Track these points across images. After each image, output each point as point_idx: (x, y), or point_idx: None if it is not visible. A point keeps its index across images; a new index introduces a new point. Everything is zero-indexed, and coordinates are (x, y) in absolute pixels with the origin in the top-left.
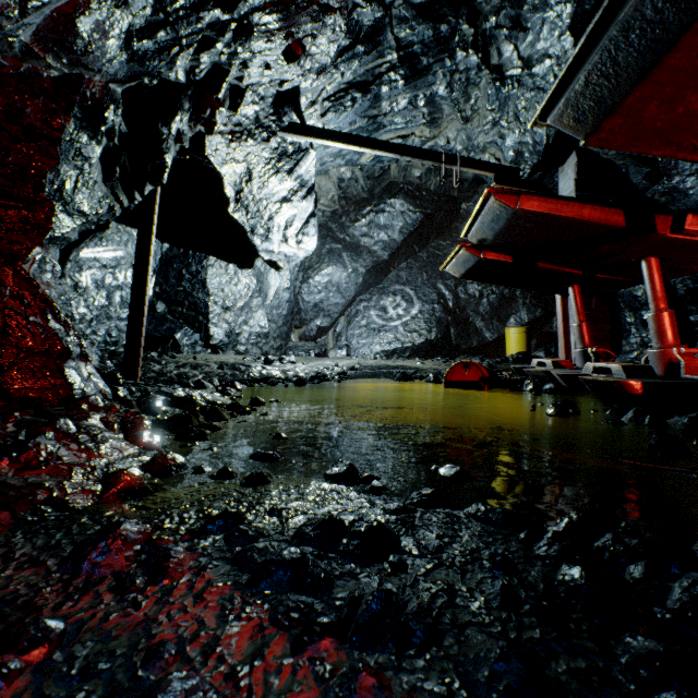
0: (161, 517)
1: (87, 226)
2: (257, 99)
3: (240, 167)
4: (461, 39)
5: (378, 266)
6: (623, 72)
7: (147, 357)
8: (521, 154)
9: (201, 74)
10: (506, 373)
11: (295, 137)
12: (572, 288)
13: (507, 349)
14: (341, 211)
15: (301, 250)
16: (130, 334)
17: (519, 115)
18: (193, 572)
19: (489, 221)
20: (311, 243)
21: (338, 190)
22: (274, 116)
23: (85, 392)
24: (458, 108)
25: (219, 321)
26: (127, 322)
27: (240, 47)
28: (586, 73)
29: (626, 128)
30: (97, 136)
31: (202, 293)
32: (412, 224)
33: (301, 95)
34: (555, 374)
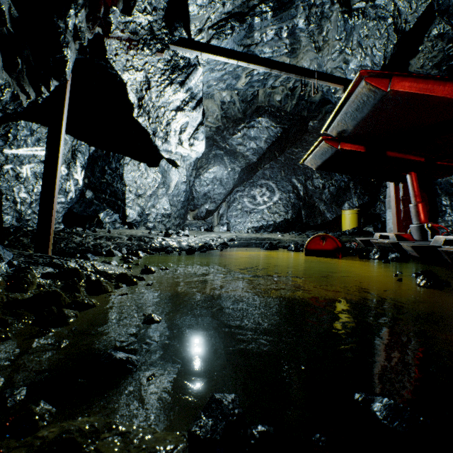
0: None
1: None
2: (150, 9)
3: (139, 75)
4: None
5: (250, 166)
6: None
7: (73, 231)
8: None
9: None
10: (352, 244)
11: (184, 51)
12: (409, 175)
13: (343, 226)
14: (223, 127)
15: (193, 151)
16: (42, 211)
17: (362, 42)
18: None
19: (353, 111)
20: (200, 147)
21: (221, 111)
22: (166, 29)
23: None
24: (313, 39)
25: (133, 205)
26: (61, 205)
27: None
28: None
29: None
30: None
31: (120, 184)
32: (274, 135)
33: (191, 22)
34: (407, 246)
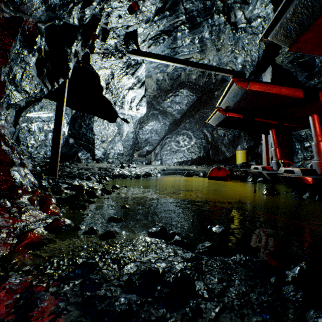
0: (46, 264)
1: (30, 99)
2: (116, 36)
3: (108, 71)
4: (217, 9)
5: (175, 121)
6: (317, 3)
7: (64, 164)
8: (245, 66)
9: (86, 21)
10: (238, 172)
11: (135, 56)
12: (271, 131)
13: (237, 161)
14: (158, 95)
15: (138, 113)
16: (52, 153)
17: (244, 47)
18: (51, 318)
19: (232, 97)
20: (143, 110)
21: (156, 85)
22: (124, 45)
23: (22, 183)
24: (214, 44)
25: (99, 147)
26: None
27: (105, 4)
28: (294, 6)
29: (313, 39)
30: (32, 51)
31: (91, 134)
32: (191, 101)
33: (138, 36)
34: (264, 173)
